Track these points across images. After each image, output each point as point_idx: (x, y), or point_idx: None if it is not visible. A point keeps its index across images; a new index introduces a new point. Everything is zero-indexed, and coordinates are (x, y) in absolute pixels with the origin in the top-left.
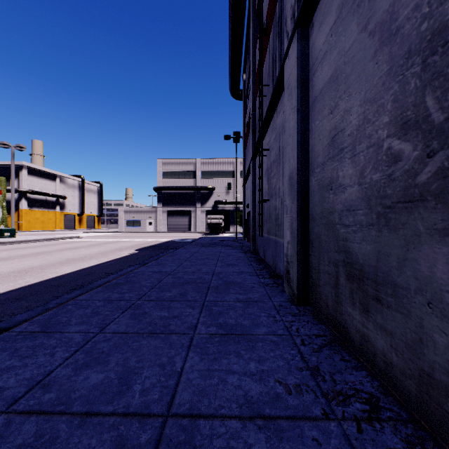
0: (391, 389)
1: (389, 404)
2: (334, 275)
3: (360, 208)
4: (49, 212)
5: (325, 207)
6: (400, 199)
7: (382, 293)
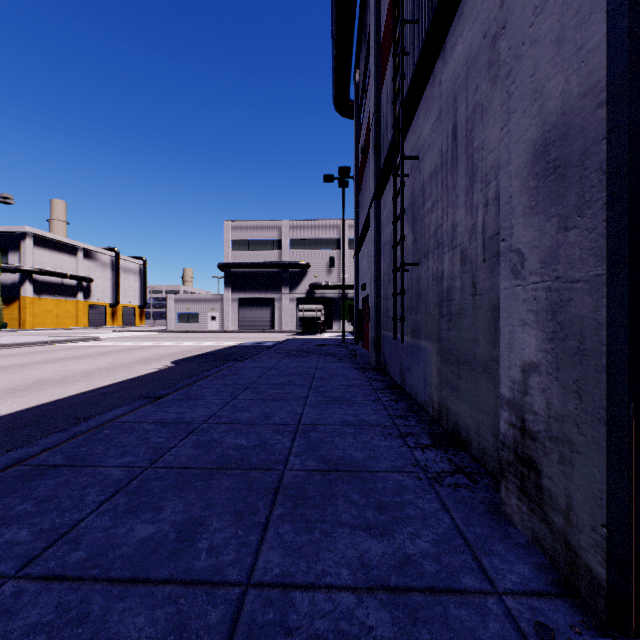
0: None
1: None
2: None
3: None
4: (67, 302)
5: None
6: None
7: None
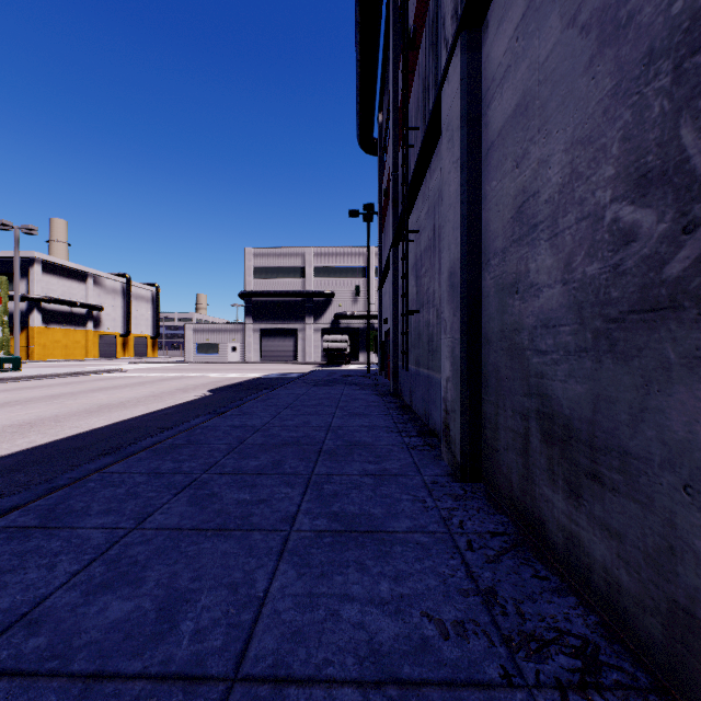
0: (618, 630)
1: (616, 658)
2: (521, 433)
3: (565, 323)
4: (76, 332)
5: (506, 321)
6: (634, 307)
7: (603, 466)
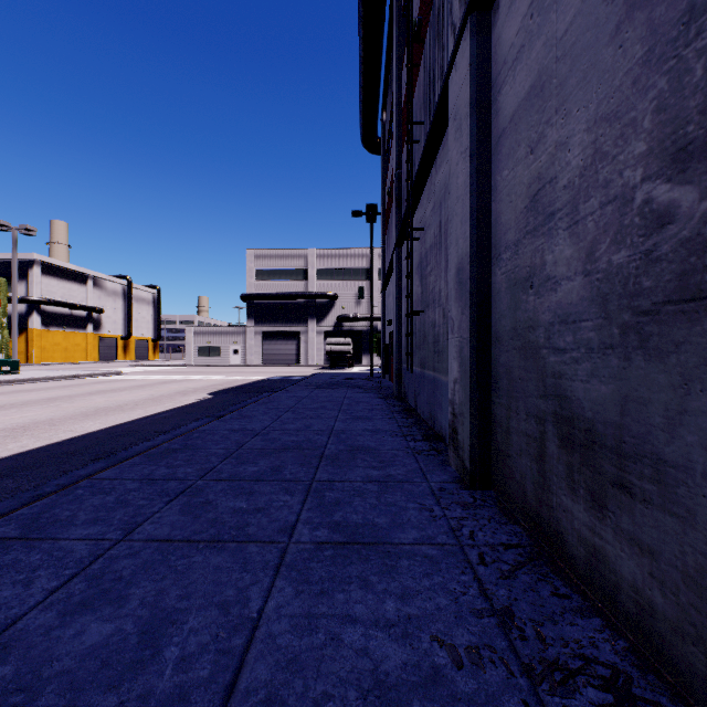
0: (651, 658)
1: (652, 691)
2: (536, 438)
3: (587, 318)
4: (76, 334)
5: (519, 318)
6: (671, 296)
7: (633, 475)
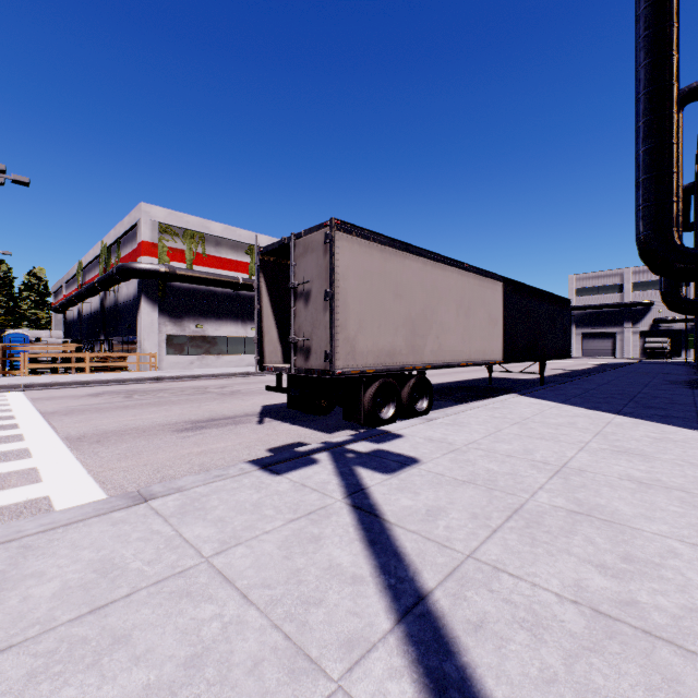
0: None
1: None
2: None
3: None
4: None
5: None
6: None
7: None
